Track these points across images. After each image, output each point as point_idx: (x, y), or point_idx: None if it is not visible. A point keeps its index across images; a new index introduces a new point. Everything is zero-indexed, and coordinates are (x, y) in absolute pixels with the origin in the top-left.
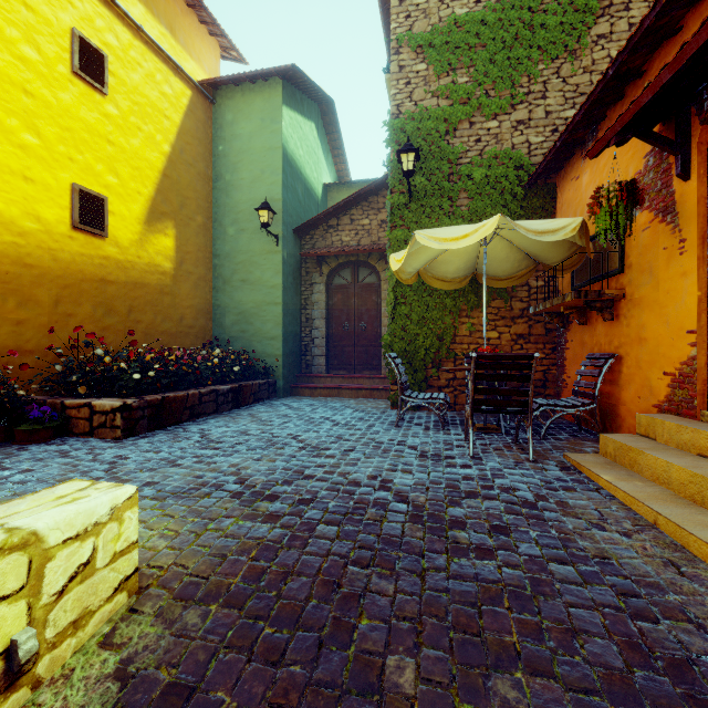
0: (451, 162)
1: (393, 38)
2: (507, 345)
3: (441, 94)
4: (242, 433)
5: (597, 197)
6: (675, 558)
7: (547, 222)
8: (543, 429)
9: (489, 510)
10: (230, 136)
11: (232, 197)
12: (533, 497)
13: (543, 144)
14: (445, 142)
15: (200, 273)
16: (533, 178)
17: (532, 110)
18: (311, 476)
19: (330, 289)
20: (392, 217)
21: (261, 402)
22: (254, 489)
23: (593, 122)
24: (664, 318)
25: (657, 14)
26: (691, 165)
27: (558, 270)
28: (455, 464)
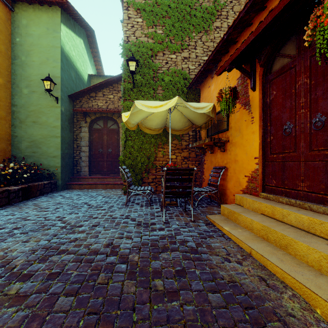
0: (154, 71)
1: (125, 1)
2: (179, 162)
3: (149, 36)
4: (22, 219)
5: (221, 93)
6: (263, 274)
7: (198, 104)
8: (196, 203)
9: (174, 259)
10: (25, 33)
11: (26, 71)
12: (195, 245)
13: (195, 70)
14: (151, 60)
15: (1, 115)
16: (191, 84)
17: (190, 53)
18: (63, 250)
19: (91, 130)
20: (124, 94)
21: (45, 194)
22: (13, 271)
23: (216, 61)
24: (245, 151)
25: (245, 12)
26: (256, 84)
27: (201, 128)
28: (155, 228)
